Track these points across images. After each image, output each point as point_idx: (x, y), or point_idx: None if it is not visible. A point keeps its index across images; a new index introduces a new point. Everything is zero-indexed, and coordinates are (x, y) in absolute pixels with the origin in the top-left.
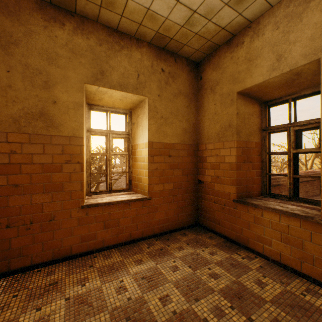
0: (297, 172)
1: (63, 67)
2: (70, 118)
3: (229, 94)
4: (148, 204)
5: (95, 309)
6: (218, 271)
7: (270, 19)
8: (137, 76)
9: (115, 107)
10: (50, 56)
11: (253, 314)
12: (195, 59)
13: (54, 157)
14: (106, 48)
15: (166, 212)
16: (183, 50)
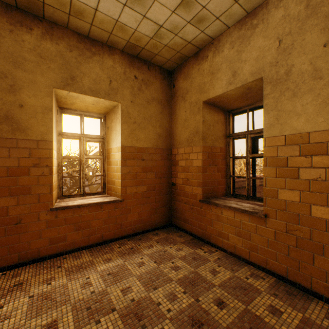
0: (254, 175)
1: (30, 71)
2: (38, 122)
3: (196, 103)
4: (120, 206)
5: (58, 303)
6: (180, 264)
7: (227, 38)
8: (109, 82)
9: (89, 111)
10: (16, 59)
11: (201, 296)
12: (168, 67)
13: (20, 160)
14: (77, 54)
15: (139, 213)
16: (156, 59)
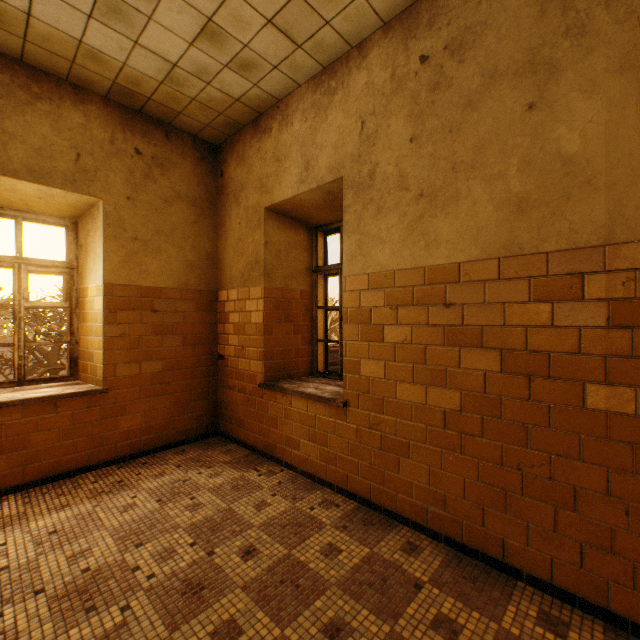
0: None
1: None
2: None
3: (256, 209)
4: (103, 401)
5: None
6: (206, 499)
7: (299, 103)
8: (76, 157)
9: (35, 212)
10: None
11: (221, 546)
12: (211, 139)
13: None
14: None
15: (147, 415)
16: (182, 121)
